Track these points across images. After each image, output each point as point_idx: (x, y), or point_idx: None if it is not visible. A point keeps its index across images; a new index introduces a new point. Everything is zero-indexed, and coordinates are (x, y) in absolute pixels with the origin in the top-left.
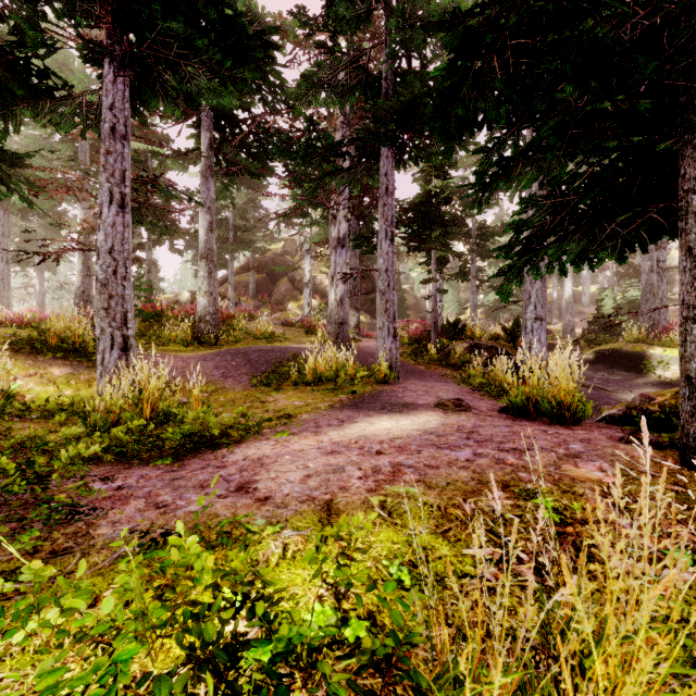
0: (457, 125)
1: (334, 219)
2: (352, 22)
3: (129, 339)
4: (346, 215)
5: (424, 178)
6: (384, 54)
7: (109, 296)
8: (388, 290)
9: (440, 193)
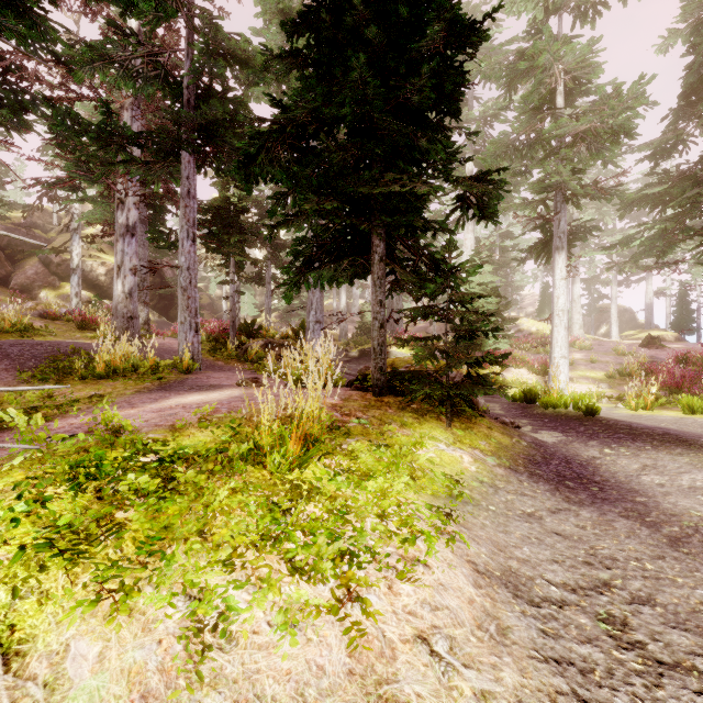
0: (255, 177)
1: (121, 203)
2: (152, 19)
3: None
4: (137, 203)
5: (223, 184)
6: (187, 68)
7: None
8: (190, 288)
9: (239, 202)
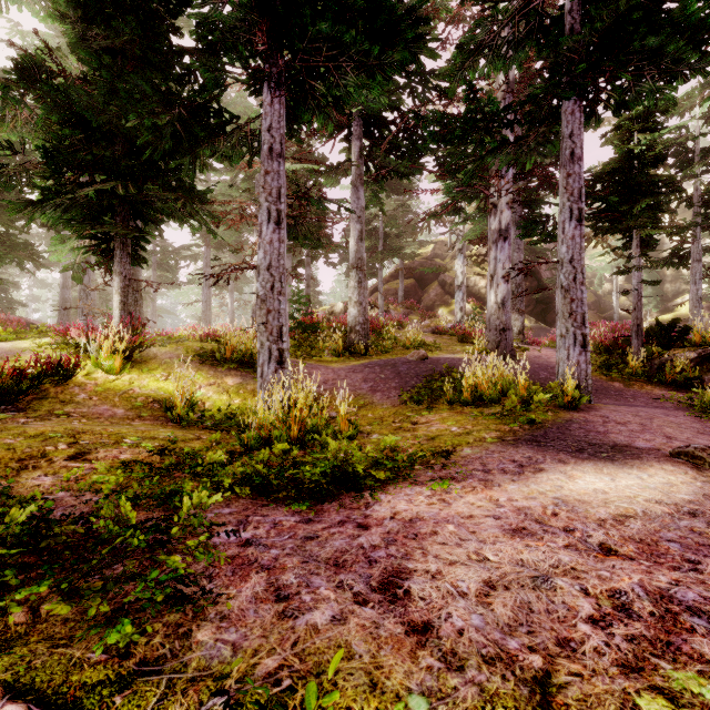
0: None
1: (494, 208)
2: None
3: (284, 353)
4: (509, 202)
5: (620, 137)
6: None
7: (267, 311)
8: (574, 286)
9: (647, 150)
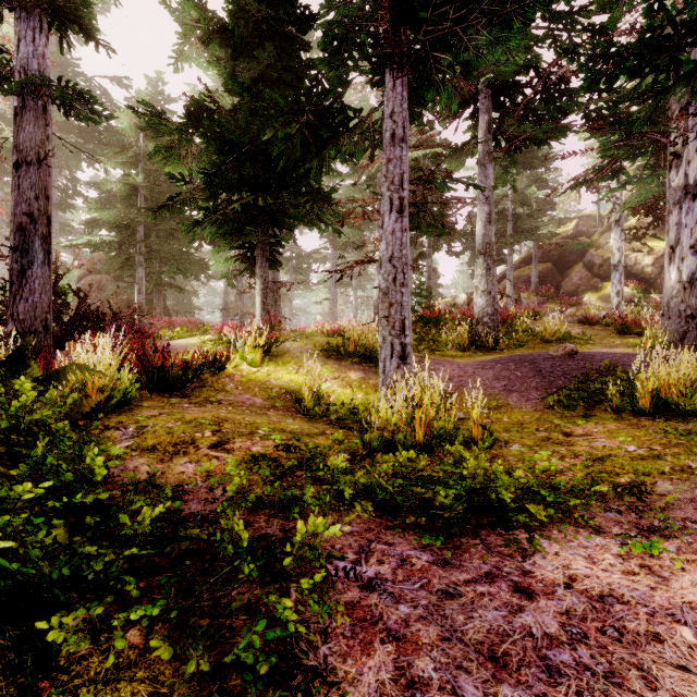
0: None
1: (675, 159)
2: None
3: (407, 347)
4: None
5: None
6: None
7: (389, 304)
8: None
9: None
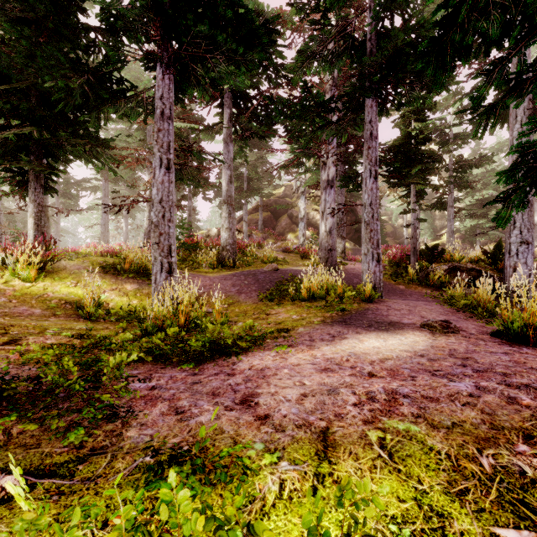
0: (451, 54)
1: (324, 165)
2: None
3: (173, 265)
4: (334, 161)
5: (404, 123)
6: (369, 18)
7: (159, 234)
8: (372, 221)
9: (419, 133)
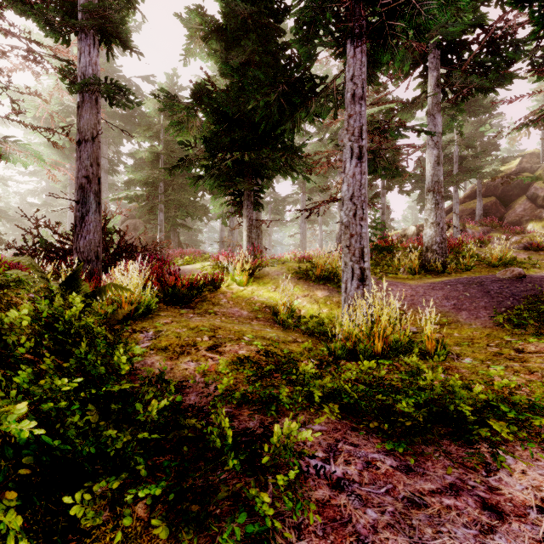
0: None
1: None
2: None
3: (365, 271)
4: None
5: None
6: None
7: (350, 235)
8: None
9: None
